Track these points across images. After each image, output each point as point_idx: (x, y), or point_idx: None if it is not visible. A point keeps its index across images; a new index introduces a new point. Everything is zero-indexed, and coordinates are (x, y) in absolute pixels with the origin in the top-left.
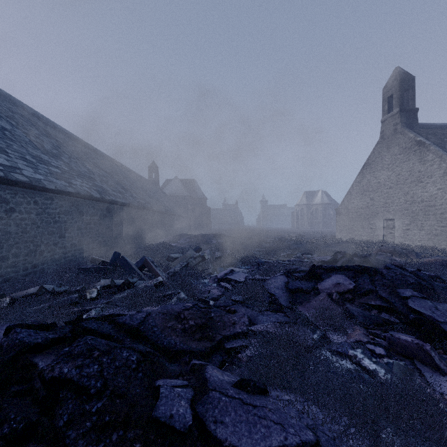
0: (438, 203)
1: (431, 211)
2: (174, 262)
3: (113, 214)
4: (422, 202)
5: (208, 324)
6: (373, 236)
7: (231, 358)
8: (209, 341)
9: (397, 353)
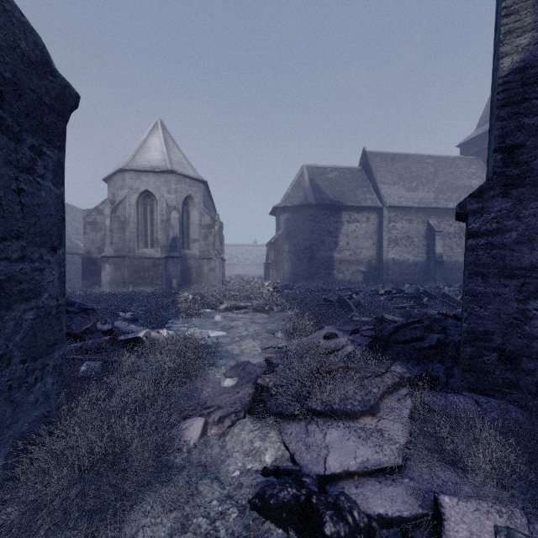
0: None
1: None
2: None
3: None
4: None
5: None
6: None
7: None
8: None
9: None
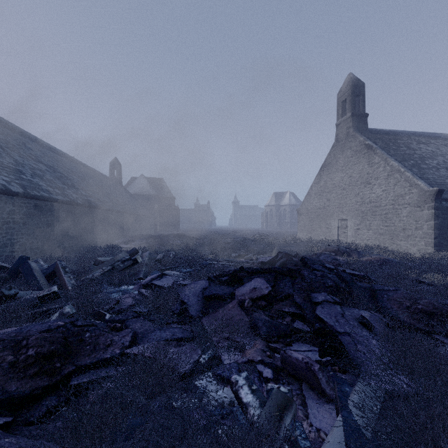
0: (383, 204)
1: (377, 212)
2: (99, 266)
3: (45, 212)
4: (370, 203)
5: (59, 351)
6: (329, 235)
7: (77, 398)
8: (48, 377)
9: (288, 373)
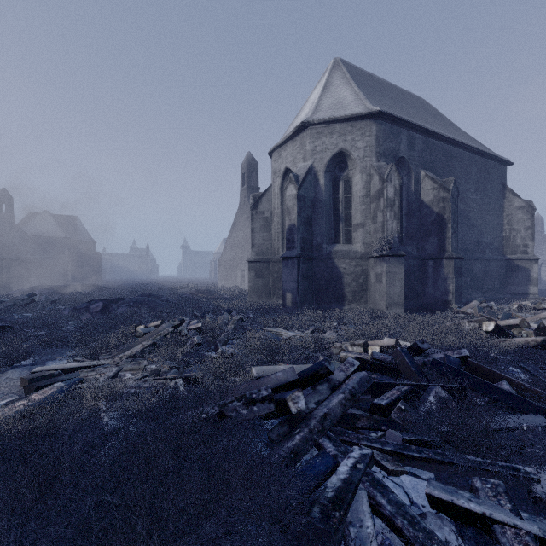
0: None
1: None
2: (2, 303)
3: None
4: None
5: None
6: (236, 283)
7: None
8: None
9: None
